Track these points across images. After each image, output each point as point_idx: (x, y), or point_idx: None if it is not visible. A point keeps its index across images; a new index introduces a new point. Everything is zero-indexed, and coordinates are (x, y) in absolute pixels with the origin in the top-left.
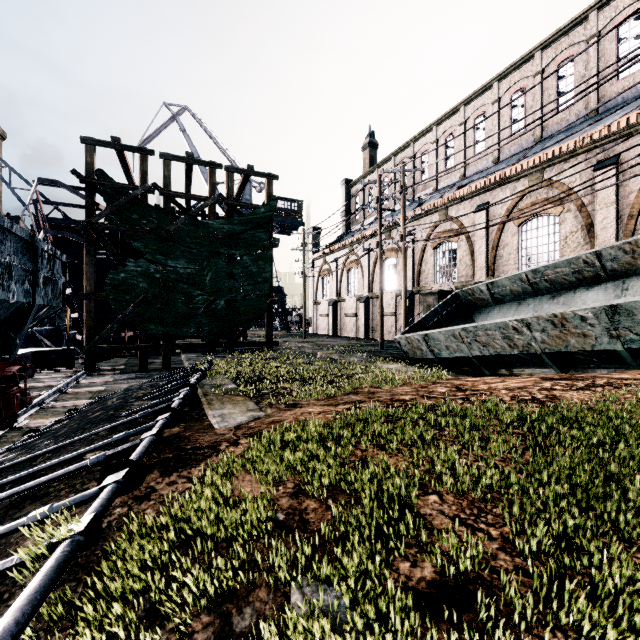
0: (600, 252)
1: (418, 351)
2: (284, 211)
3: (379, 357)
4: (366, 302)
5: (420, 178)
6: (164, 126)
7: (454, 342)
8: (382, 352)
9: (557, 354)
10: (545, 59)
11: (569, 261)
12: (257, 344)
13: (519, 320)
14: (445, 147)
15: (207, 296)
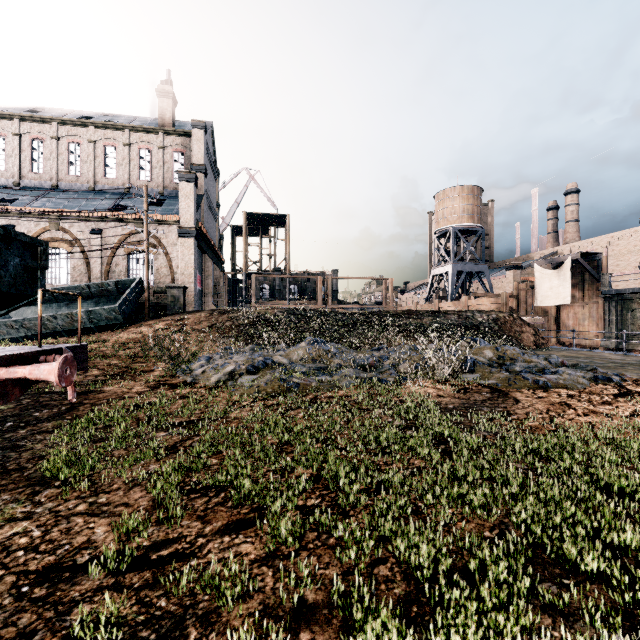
0: (90, 285)
1: None
2: None
3: None
4: None
5: None
6: None
7: (6, 329)
8: None
9: (70, 331)
10: (61, 132)
11: (76, 287)
12: None
13: (51, 315)
14: None
15: None
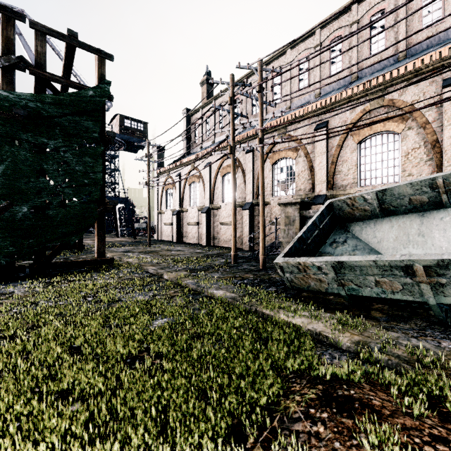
0: None
1: (313, 282)
2: (131, 130)
3: (243, 280)
4: (208, 212)
5: (251, 109)
6: None
7: (402, 279)
8: (238, 268)
9: None
10: (360, 11)
11: None
12: (83, 263)
13: None
14: (273, 84)
15: None
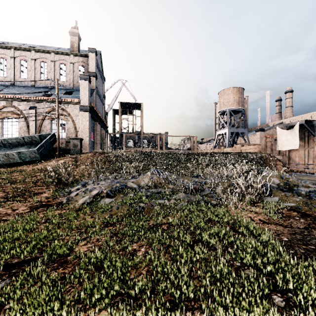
0: (24, 137)
1: None
2: None
3: None
4: None
5: None
6: None
7: None
8: None
9: (8, 164)
10: (16, 54)
11: (16, 138)
12: None
13: None
14: None
15: None
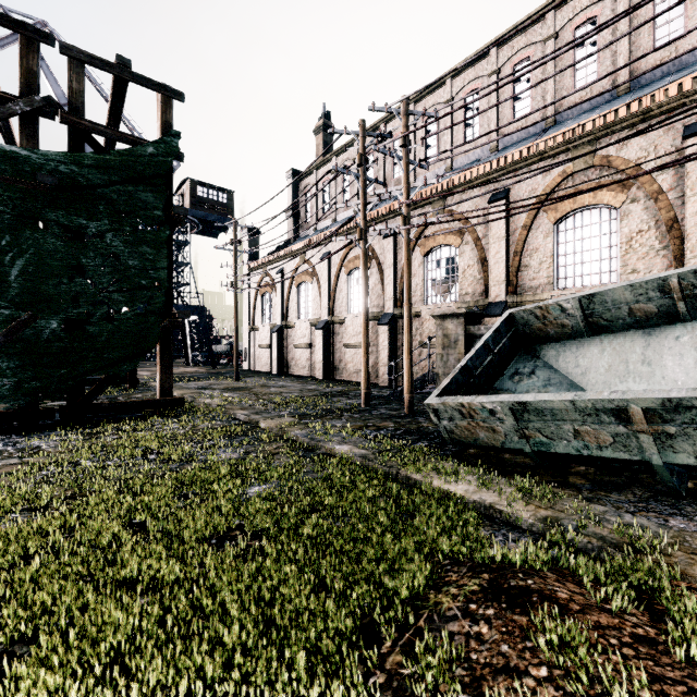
0: None
1: (483, 432)
2: (208, 202)
3: (379, 431)
4: (325, 329)
5: (392, 170)
6: (2, 43)
7: (612, 427)
8: (372, 413)
9: None
10: (559, 20)
11: None
12: (139, 405)
13: None
14: (425, 131)
15: (12, 310)
